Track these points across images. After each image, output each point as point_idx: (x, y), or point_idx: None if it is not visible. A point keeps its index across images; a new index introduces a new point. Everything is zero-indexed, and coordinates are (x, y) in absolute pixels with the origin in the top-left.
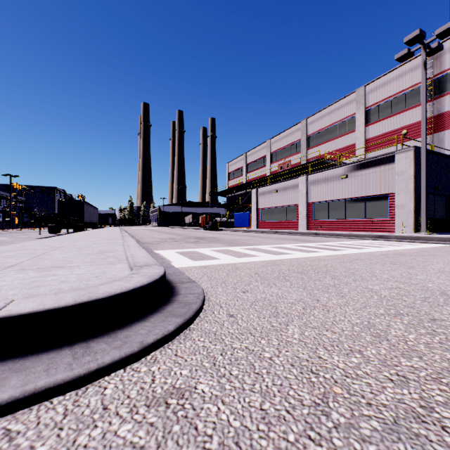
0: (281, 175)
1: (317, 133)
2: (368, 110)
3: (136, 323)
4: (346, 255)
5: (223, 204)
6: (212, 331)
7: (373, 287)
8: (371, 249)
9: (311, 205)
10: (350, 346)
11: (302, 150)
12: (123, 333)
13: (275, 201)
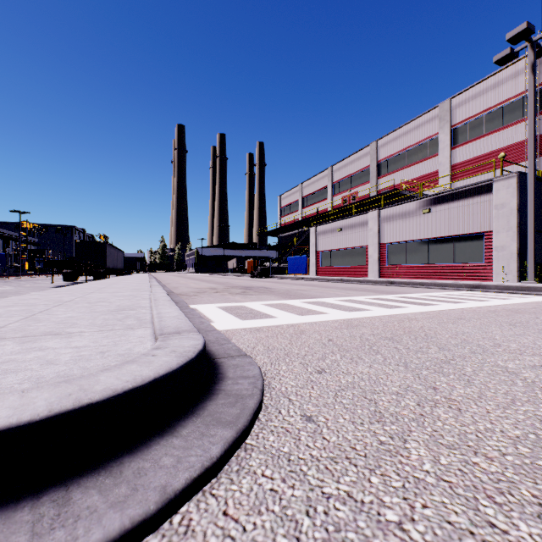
0: (346, 210)
1: (390, 158)
2: (454, 128)
3: (158, 439)
4: (443, 312)
5: (275, 245)
6: (283, 453)
7: (507, 365)
8: (472, 304)
9: (385, 247)
10: (535, 495)
11: (372, 179)
12: (133, 465)
13: (338, 242)
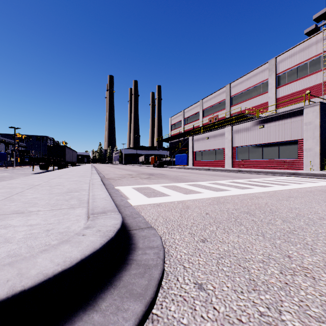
0: (211, 126)
1: (238, 94)
2: (278, 75)
3: (81, 314)
4: (277, 192)
5: (167, 148)
6: (183, 325)
7: None
8: (294, 186)
9: (235, 149)
10: None
11: (227, 107)
12: None
13: (206, 145)
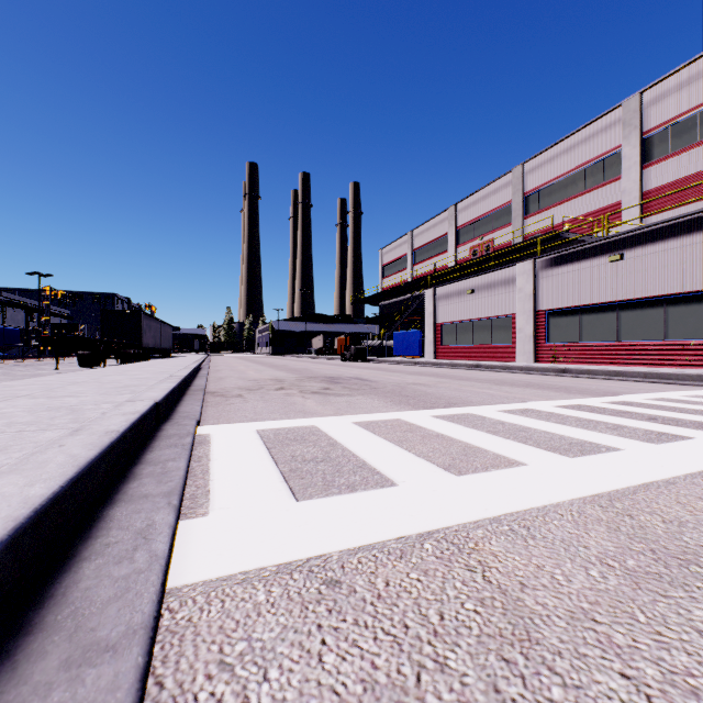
0: (476, 265)
1: (543, 188)
2: (647, 137)
3: None
4: None
5: (374, 317)
6: None
7: None
8: None
9: (543, 316)
10: None
11: (515, 219)
12: None
13: (469, 309)
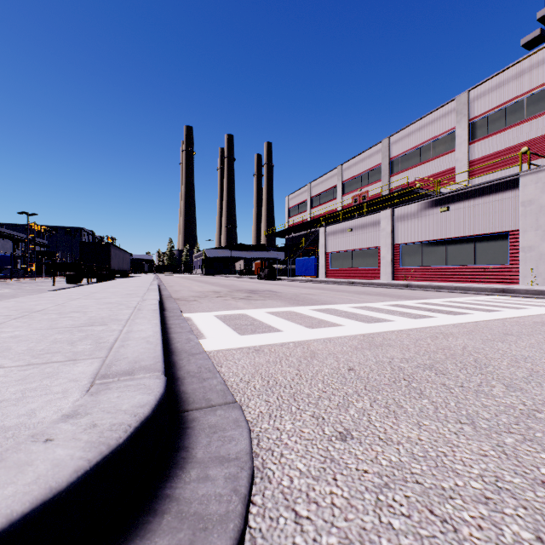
0: (356, 210)
1: (403, 155)
2: (472, 122)
3: None
4: (481, 324)
5: (282, 247)
6: None
7: None
8: (509, 313)
9: (398, 248)
10: None
11: (383, 177)
12: None
13: (349, 243)
